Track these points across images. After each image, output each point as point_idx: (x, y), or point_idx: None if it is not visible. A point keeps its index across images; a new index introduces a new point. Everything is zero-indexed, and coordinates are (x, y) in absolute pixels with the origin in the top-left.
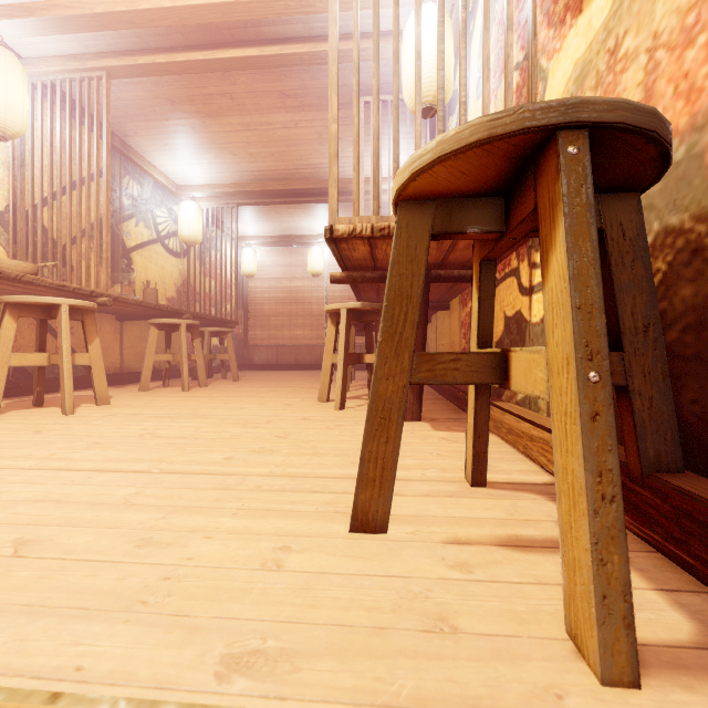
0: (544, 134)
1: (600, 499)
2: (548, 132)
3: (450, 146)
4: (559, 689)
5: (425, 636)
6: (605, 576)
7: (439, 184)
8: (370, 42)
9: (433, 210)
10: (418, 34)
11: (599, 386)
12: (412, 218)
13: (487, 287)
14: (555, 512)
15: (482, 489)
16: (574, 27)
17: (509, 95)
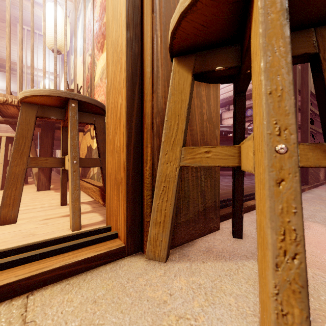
0: (66, 99)
1: (74, 190)
2: (67, 98)
3: (37, 93)
4: (60, 235)
5: (23, 238)
6: (75, 208)
7: (37, 101)
8: (23, 0)
9: (37, 108)
10: (44, 25)
11: (76, 164)
12: (28, 109)
13: (65, 136)
14: (87, 207)
15: (65, 206)
16: (101, 56)
17: (84, 66)
